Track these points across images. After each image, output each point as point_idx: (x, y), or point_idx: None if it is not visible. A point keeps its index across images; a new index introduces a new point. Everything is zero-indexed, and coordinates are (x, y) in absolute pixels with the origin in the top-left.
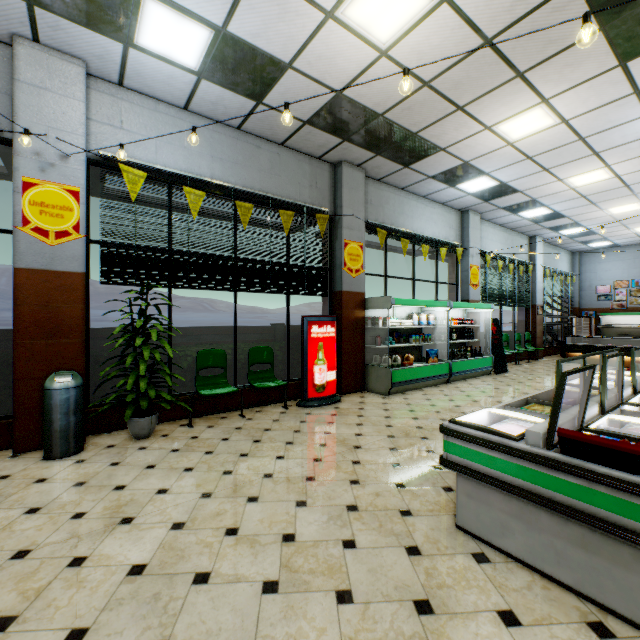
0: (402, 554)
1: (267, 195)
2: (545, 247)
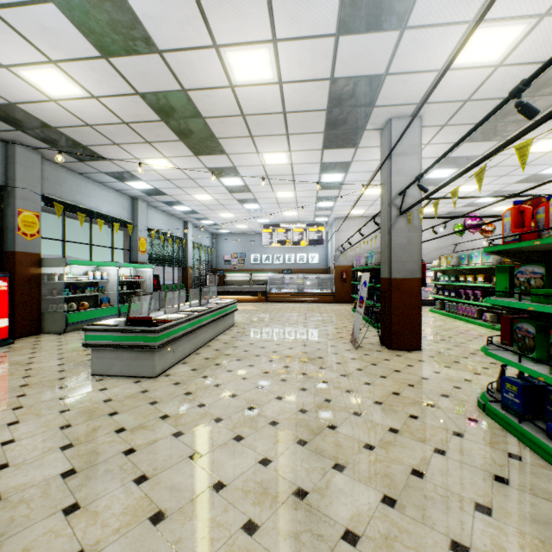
0: (57, 390)
1: None
2: (195, 229)
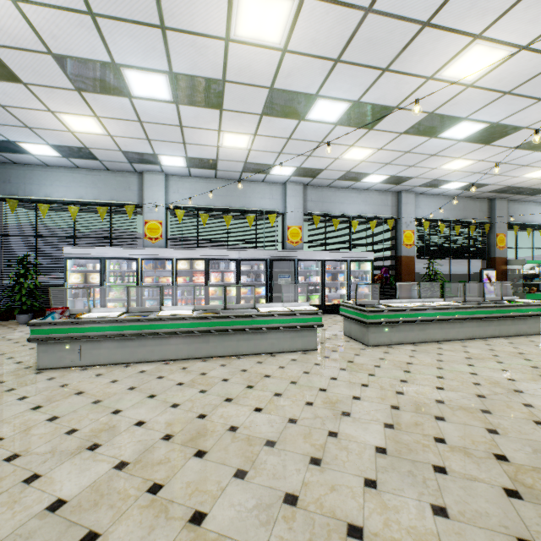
0: None
1: (463, 220)
2: None
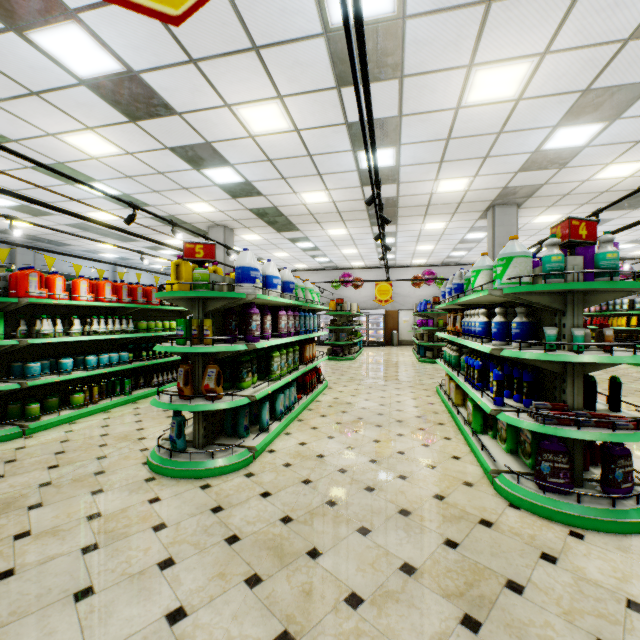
0: None
1: None
2: None
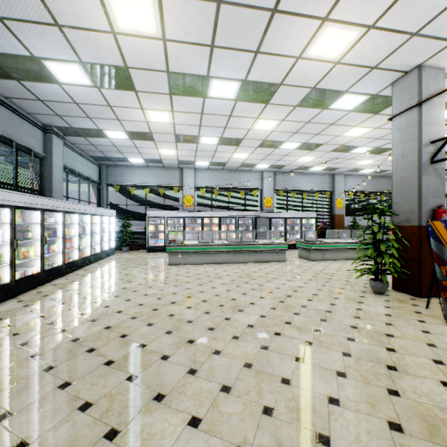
0: None
1: (376, 191)
2: None
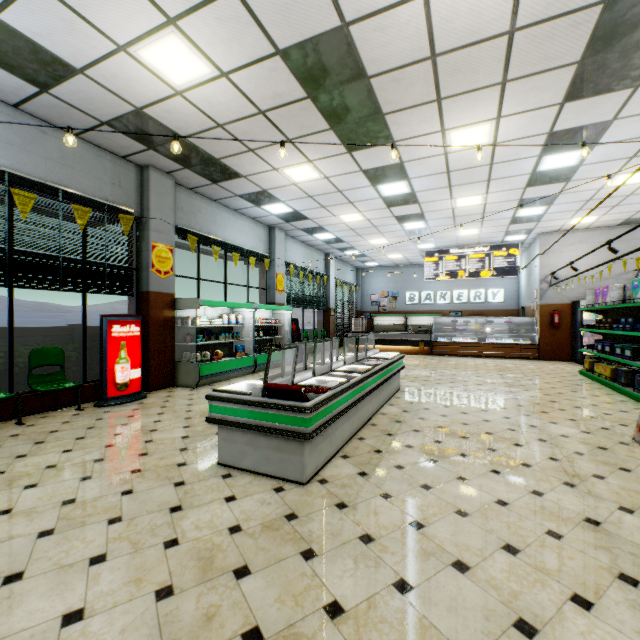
0: (170, 487)
1: (56, 186)
2: (337, 263)
